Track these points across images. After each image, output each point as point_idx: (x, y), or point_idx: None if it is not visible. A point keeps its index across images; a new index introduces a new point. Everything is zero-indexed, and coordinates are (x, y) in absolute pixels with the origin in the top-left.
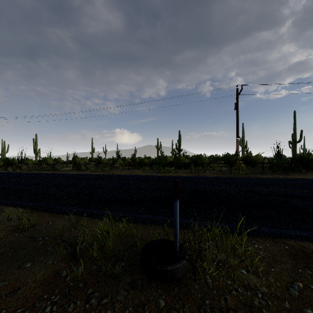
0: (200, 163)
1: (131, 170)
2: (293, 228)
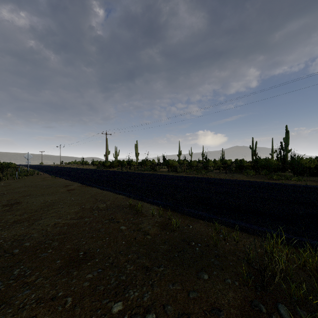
0: None
1: (230, 174)
2: None
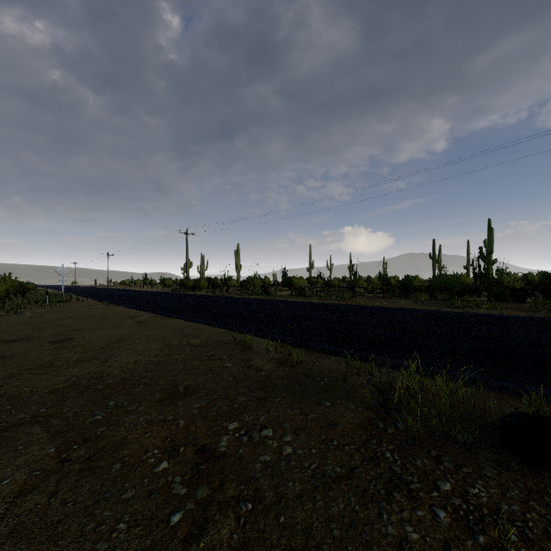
0: None
1: (390, 299)
2: None
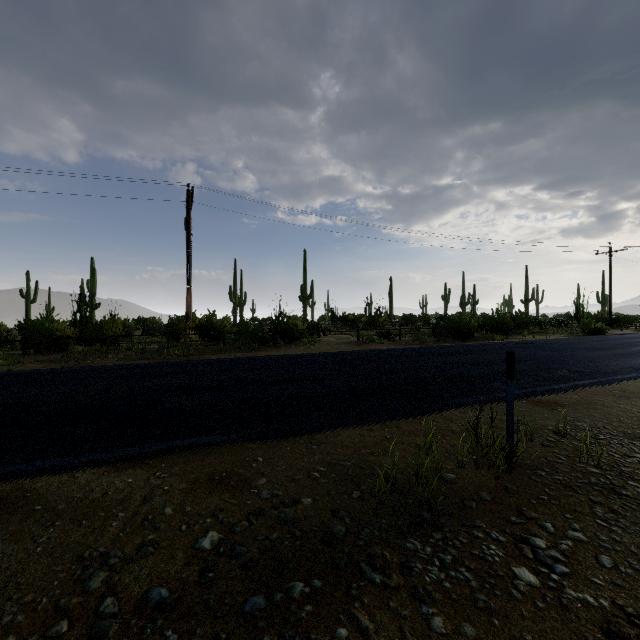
0: (97, 336)
1: None
2: (64, 453)
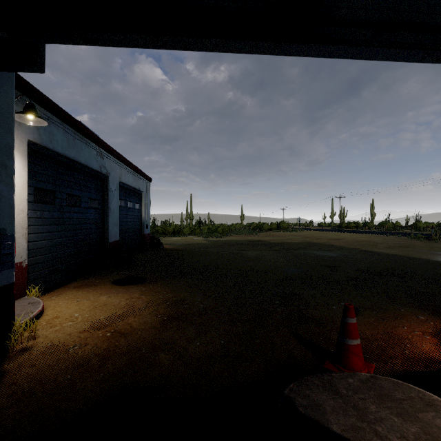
0: None
1: None
2: None
